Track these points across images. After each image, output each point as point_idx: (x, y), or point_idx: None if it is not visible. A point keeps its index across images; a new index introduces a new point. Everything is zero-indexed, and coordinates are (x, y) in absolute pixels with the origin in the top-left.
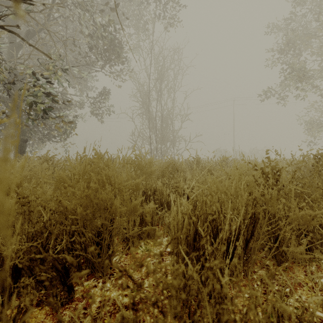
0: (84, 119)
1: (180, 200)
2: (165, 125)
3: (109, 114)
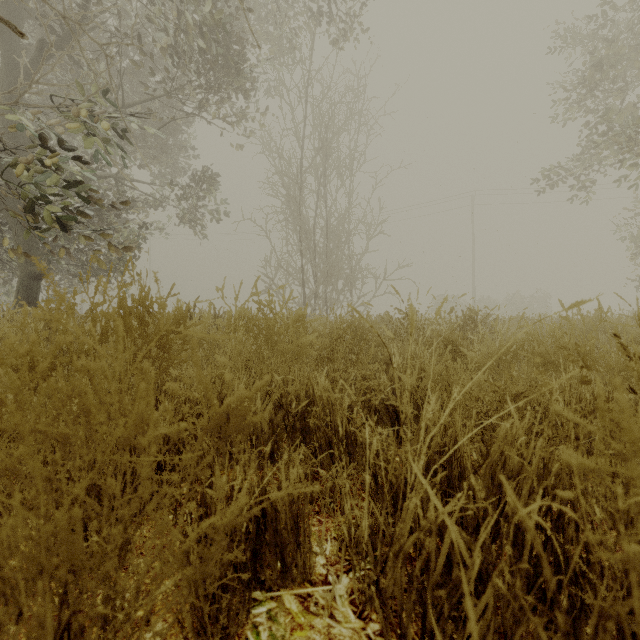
0: (166, 234)
1: (395, 454)
2: (334, 245)
3: (217, 222)
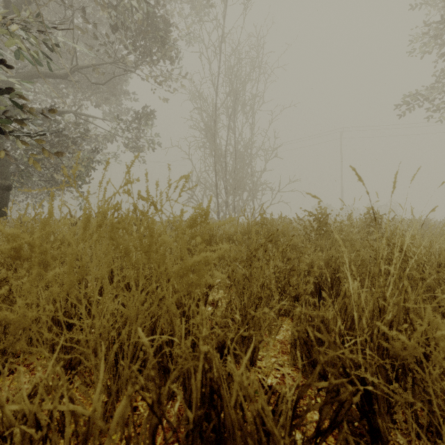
0: (115, 158)
1: None
2: (240, 166)
3: (152, 148)
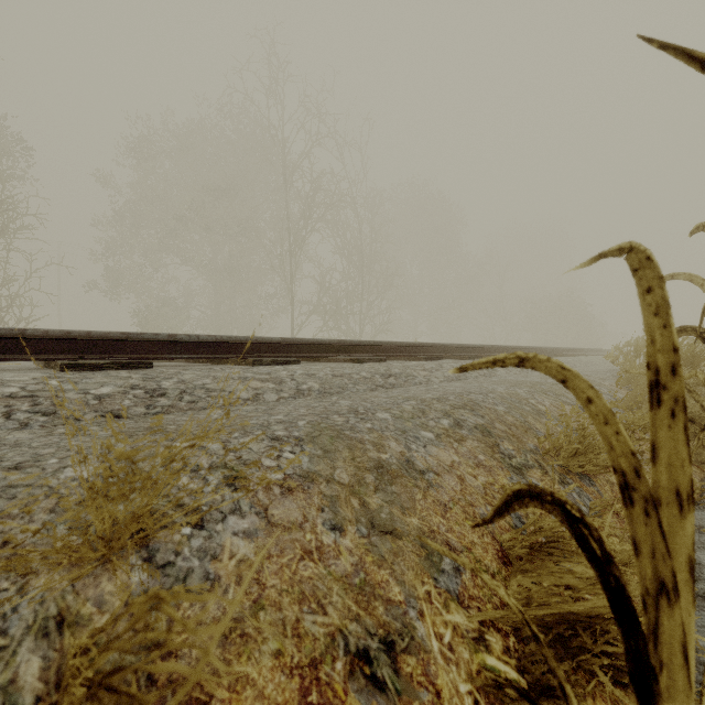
0: None
1: None
2: None
3: None
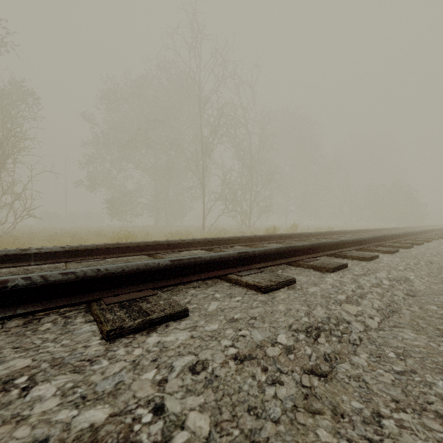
0: None
1: None
2: None
3: None
